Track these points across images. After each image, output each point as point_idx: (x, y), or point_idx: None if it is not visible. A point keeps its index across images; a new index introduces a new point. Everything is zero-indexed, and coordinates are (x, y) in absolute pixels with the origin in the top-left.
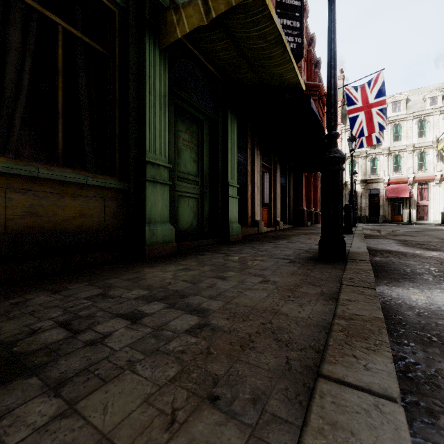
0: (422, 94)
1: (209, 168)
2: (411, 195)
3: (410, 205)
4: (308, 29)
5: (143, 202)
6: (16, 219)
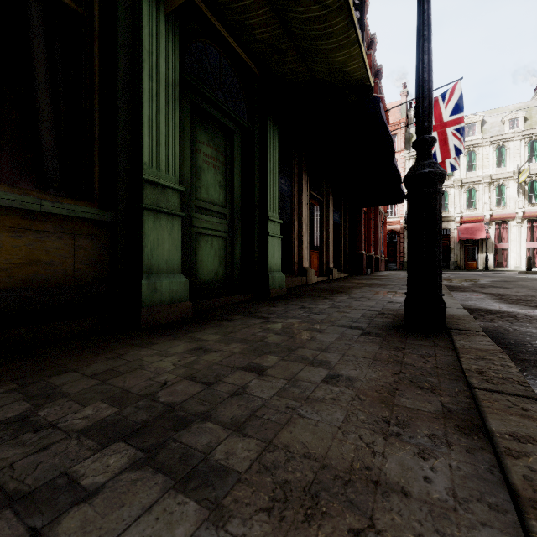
0: (501, 115)
1: (241, 196)
2: (488, 237)
3: (487, 249)
4: (367, 28)
5: (140, 241)
6: None
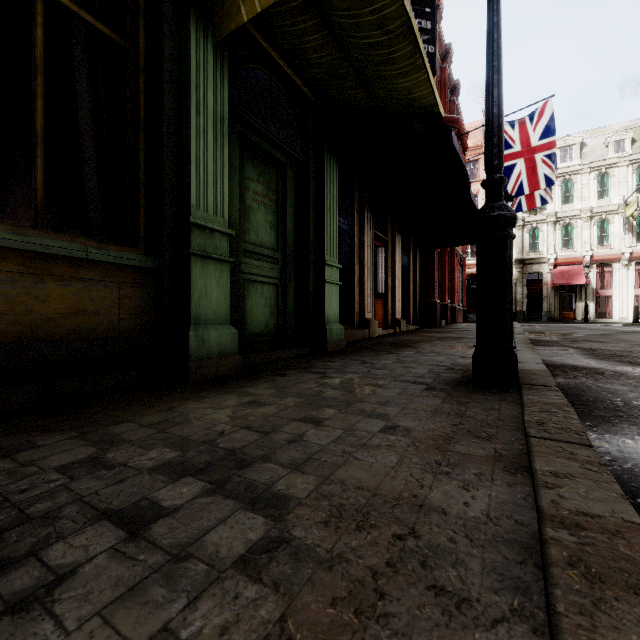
0: (604, 136)
1: (294, 238)
2: (588, 282)
3: (586, 296)
4: (442, 37)
5: (187, 290)
6: None
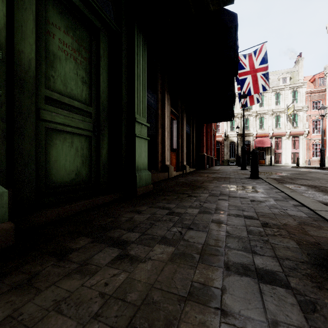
0: (277, 75)
1: (109, 97)
2: (271, 146)
3: (271, 153)
4: None
5: None
6: None
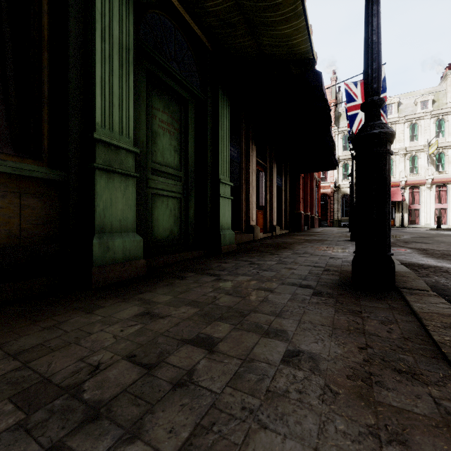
0: (414, 98)
1: (195, 160)
2: (404, 199)
3: (402, 209)
4: None
5: (92, 201)
6: None
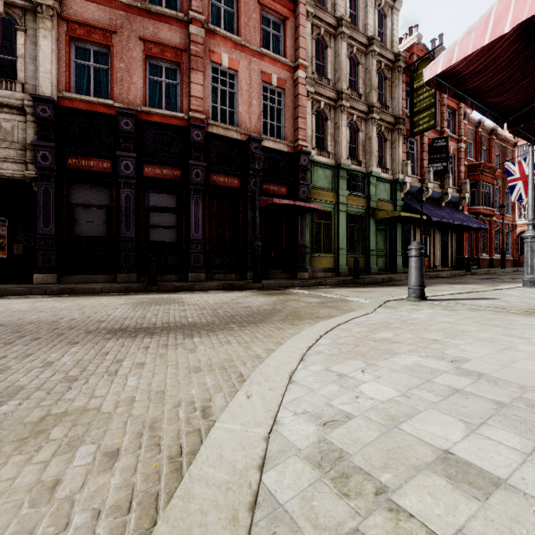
0: None
1: (388, 245)
2: None
3: None
4: (473, 119)
5: (370, 260)
6: (350, 265)
